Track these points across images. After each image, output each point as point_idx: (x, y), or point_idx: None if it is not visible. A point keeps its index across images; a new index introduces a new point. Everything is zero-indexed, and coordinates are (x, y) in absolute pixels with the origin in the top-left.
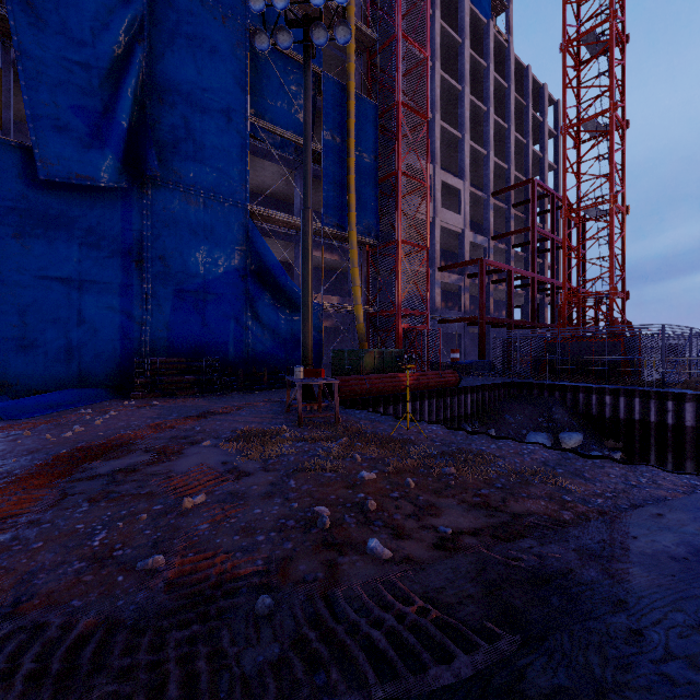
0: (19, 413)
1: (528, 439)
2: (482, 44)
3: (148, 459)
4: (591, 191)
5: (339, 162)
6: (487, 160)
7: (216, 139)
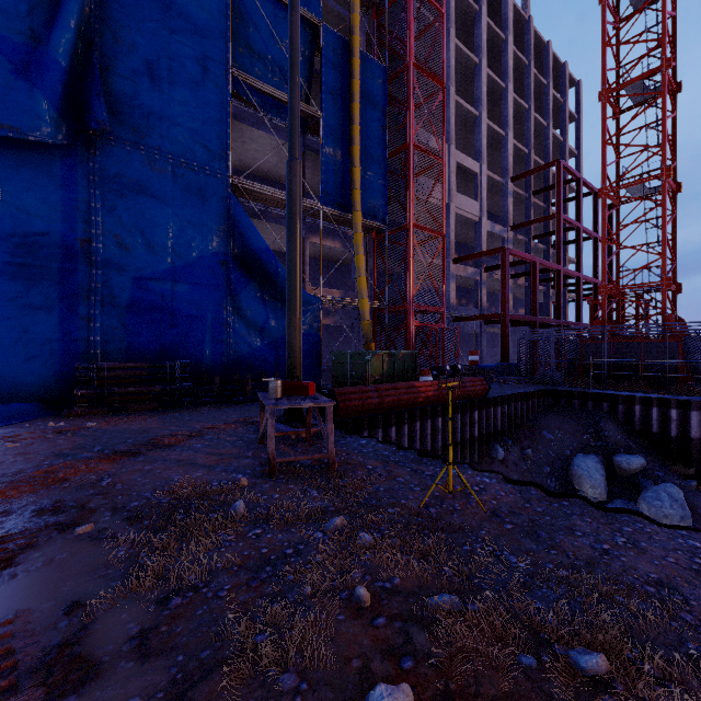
0: None
1: (576, 463)
2: (499, 16)
3: None
4: (637, 165)
5: (341, 131)
6: (505, 141)
7: (188, 93)
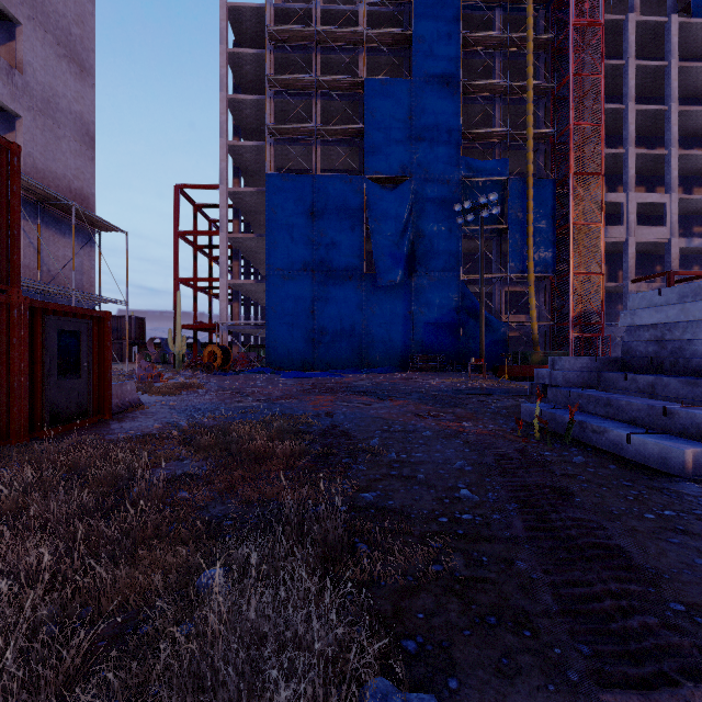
0: (379, 372)
1: None
2: None
3: (422, 380)
4: None
5: (521, 230)
6: None
7: (444, 245)
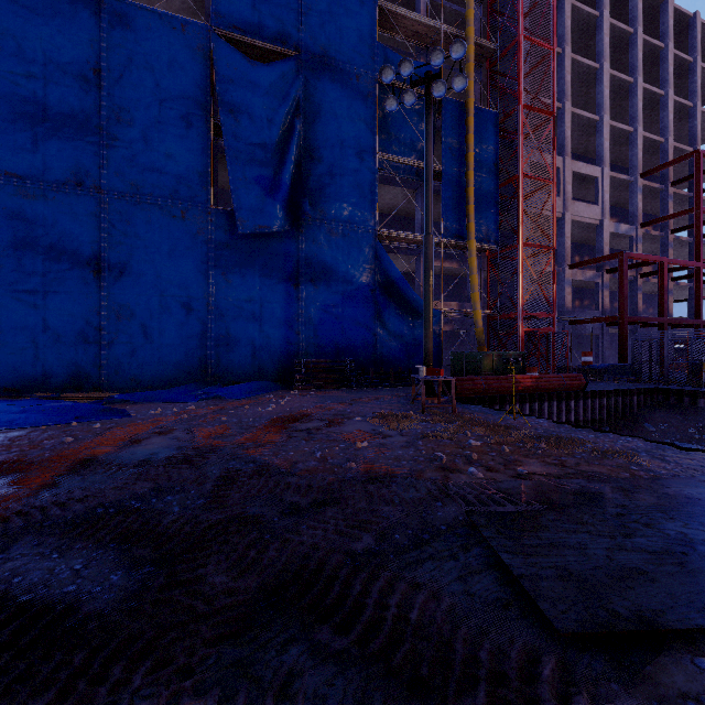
0: (233, 396)
1: None
2: (628, 6)
3: (325, 425)
4: None
5: (458, 176)
6: (633, 137)
7: (351, 179)
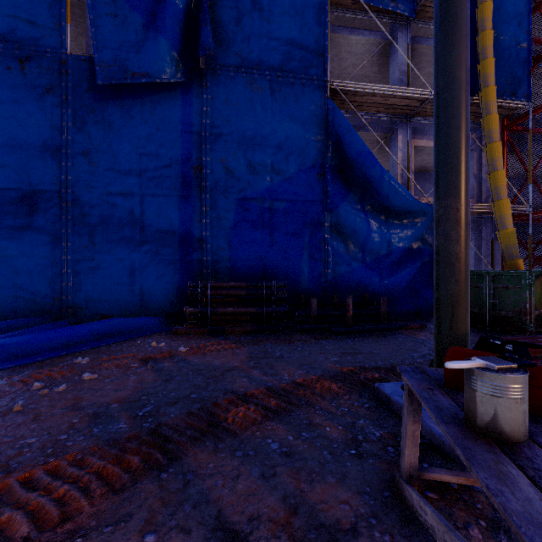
0: (3, 359)
1: None
2: None
3: None
4: None
5: None
6: None
7: (286, 3)
